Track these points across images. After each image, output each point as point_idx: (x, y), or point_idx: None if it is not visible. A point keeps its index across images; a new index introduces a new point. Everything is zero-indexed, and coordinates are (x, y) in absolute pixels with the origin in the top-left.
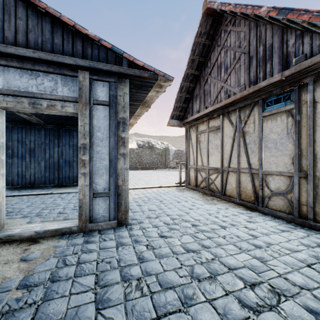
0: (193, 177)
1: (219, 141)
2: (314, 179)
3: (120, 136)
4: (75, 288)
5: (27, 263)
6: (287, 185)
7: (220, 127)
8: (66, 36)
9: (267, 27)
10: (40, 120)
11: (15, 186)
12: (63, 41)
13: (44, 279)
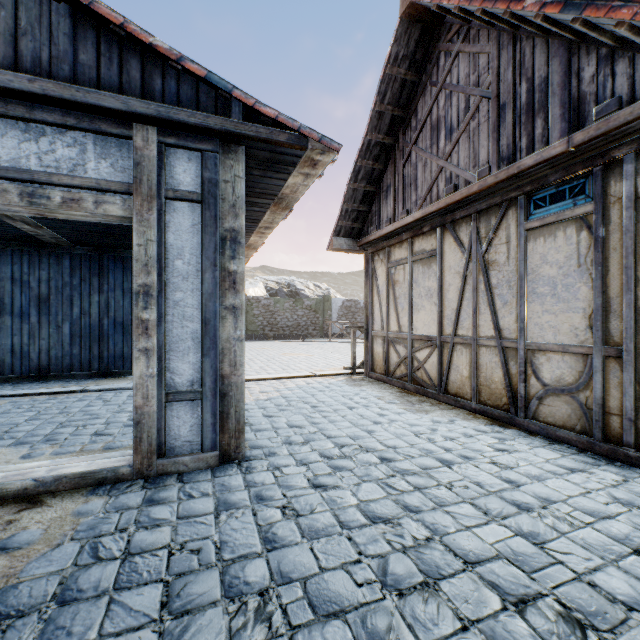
0: (381, 356)
1: (435, 282)
2: (637, 360)
3: (225, 268)
4: (113, 620)
5: (9, 556)
6: (578, 373)
7: (437, 253)
8: (105, 48)
9: (537, 43)
10: (60, 237)
11: (6, 375)
12: (99, 59)
13: (42, 598)
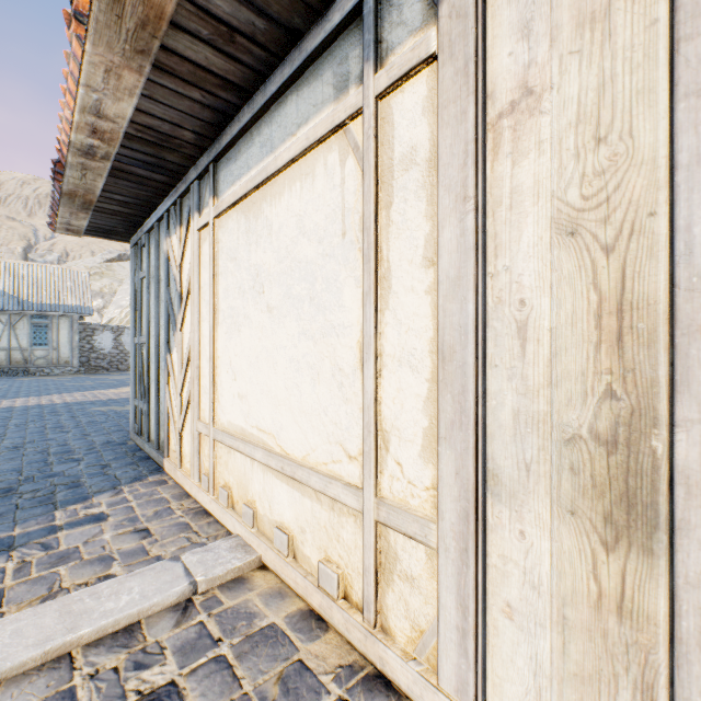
0: None
1: None
2: None
3: None
4: None
5: None
6: None
7: None
8: None
9: None
10: None
11: None
12: None
13: None
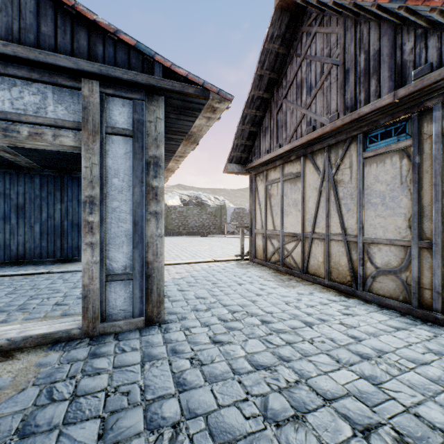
0: (261, 247)
1: (299, 195)
2: (443, 250)
3: (150, 184)
4: None
5: None
6: (400, 260)
7: (301, 175)
8: (61, 23)
9: (372, 26)
10: (32, 162)
11: None
12: (56, 31)
13: (7, 432)
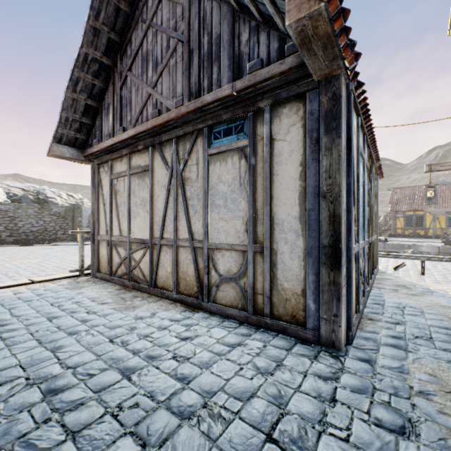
0: (106, 258)
1: (148, 193)
2: (272, 254)
3: None
4: None
5: None
6: (240, 265)
7: (149, 168)
8: None
9: (214, 6)
10: None
11: None
12: None
13: None
